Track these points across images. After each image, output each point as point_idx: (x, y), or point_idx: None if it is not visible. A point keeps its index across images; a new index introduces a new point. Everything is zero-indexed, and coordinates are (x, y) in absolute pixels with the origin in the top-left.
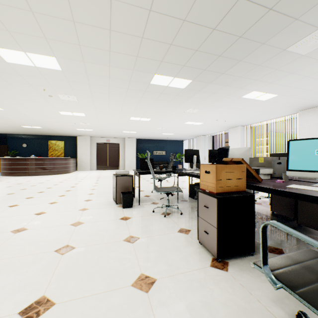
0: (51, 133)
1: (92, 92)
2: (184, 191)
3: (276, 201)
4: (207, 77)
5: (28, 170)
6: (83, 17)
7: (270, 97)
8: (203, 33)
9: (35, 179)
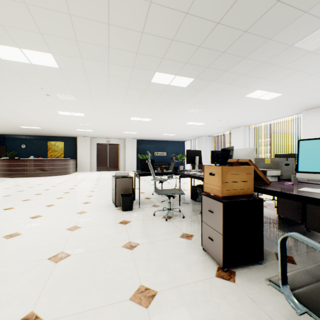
0: (50, 134)
1: (91, 91)
2: (186, 192)
3: (282, 204)
4: (210, 75)
5: (26, 171)
6: (80, 10)
7: (274, 96)
8: (207, 27)
9: (33, 180)
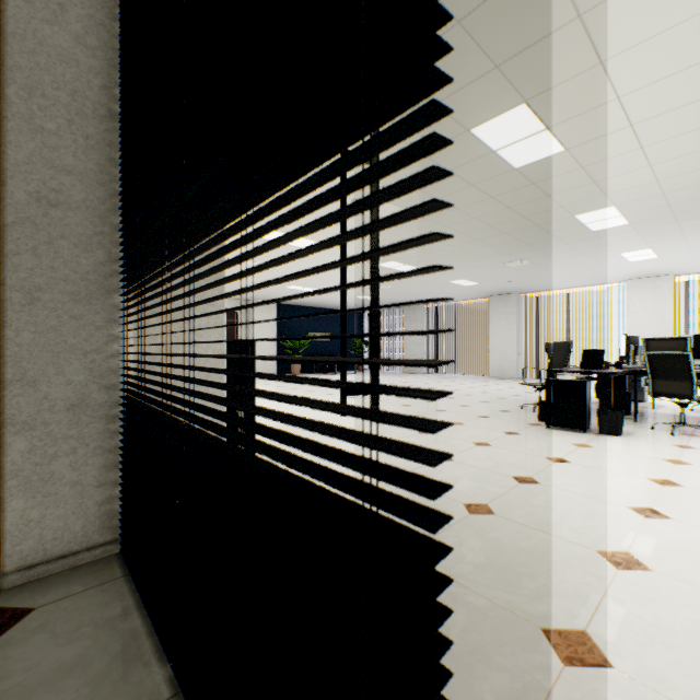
0: None
1: (453, 210)
2: None
3: None
4: (651, 223)
5: None
6: None
7: (645, 258)
8: None
9: None
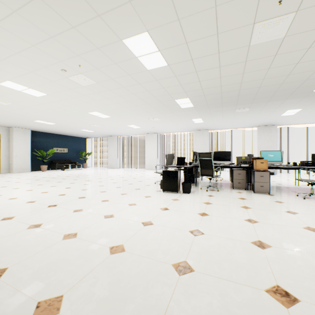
0: None
1: (122, 87)
2: None
3: None
4: (201, 108)
5: None
6: (225, 69)
7: (200, 122)
8: (234, 95)
9: None
